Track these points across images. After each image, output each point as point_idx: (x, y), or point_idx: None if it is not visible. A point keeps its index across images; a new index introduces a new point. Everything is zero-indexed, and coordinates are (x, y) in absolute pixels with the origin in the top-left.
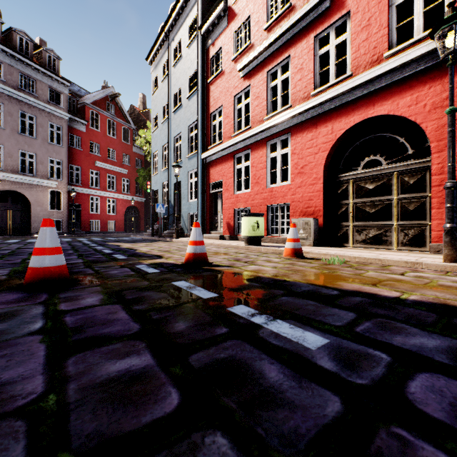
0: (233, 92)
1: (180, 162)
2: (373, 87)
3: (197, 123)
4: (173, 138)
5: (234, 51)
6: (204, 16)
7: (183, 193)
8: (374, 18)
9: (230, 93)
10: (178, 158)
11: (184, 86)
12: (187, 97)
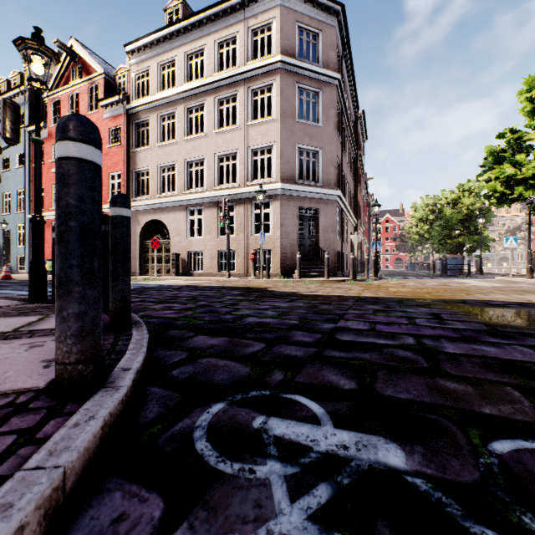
0: (51, 182)
1: (9, 215)
2: (104, 212)
3: (24, 192)
4: (3, 194)
5: (52, 156)
6: (31, 117)
7: (13, 239)
8: (106, 184)
9: (50, 182)
10: (8, 211)
11: (13, 158)
12: (16, 168)
